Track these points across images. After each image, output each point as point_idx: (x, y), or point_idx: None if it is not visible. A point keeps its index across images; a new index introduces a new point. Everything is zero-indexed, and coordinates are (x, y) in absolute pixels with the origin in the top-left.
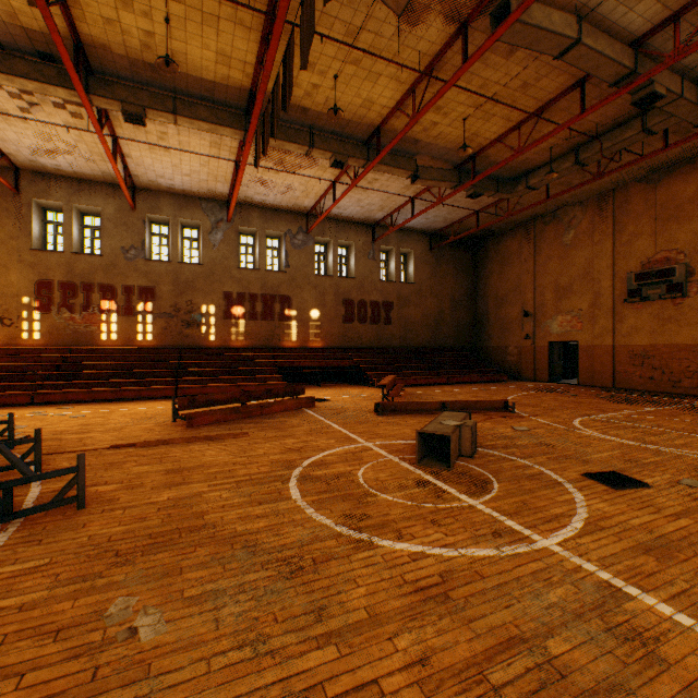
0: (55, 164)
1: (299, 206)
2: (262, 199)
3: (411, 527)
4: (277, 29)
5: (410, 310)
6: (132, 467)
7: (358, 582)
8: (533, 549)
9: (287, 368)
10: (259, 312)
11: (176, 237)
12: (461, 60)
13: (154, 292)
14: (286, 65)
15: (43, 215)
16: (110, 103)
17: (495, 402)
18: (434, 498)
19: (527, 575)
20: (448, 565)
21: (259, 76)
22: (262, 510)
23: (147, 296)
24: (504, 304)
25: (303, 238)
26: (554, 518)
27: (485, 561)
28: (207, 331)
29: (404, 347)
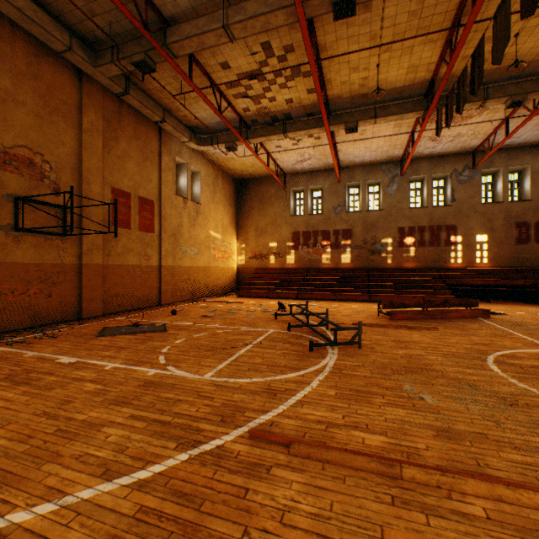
0: (301, 167)
1: (464, 148)
2: (429, 151)
3: None
4: (463, 36)
5: None
6: (370, 335)
7: None
8: None
9: (452, 285)
10: (425, 240)
11: (364, 194)
12: None
13: (350, 233)
14: (473, 61)
15: (294, 196)
16: (338, 126)
17: None
18: None
19: None
20: None
21: (438, 68)
22: (471, 371)
23: (346, 235)
24: None
25: (468, 173)
26: None
27: None
28: (385, 256)
29: None
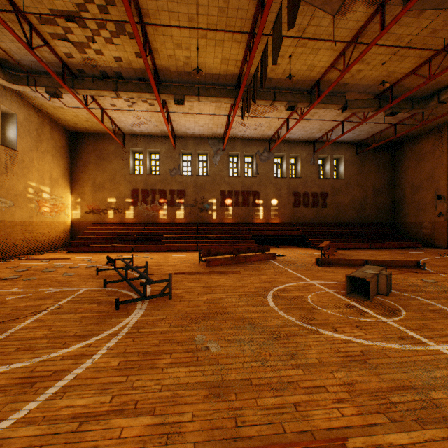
0: (140, 129)
1: (264, 136)
2: (242, 134)
3: (342, 327)
4: (256, 41)
5: (340, 197)
6: (186, 283)
7: (311, 347)
8: (428, 349)
9: (257, 235)
10: (240, 202)
11: (195, 161)
12: (379, 29)
13: (184, 193)
14: (262, 62)
15: (134, 156)
16: (168, 96)
17: (408, 262)
18: (358, 315)
19: (420, 360)
20: (366, 348)
21: (243, 66)
22: (254, 309)
23: (181, 195)
24: (419, 190)
25: (267, 155)
26: (447, 336)
27: (392, 350)
28: (211, 213)
29: (335, 222)
